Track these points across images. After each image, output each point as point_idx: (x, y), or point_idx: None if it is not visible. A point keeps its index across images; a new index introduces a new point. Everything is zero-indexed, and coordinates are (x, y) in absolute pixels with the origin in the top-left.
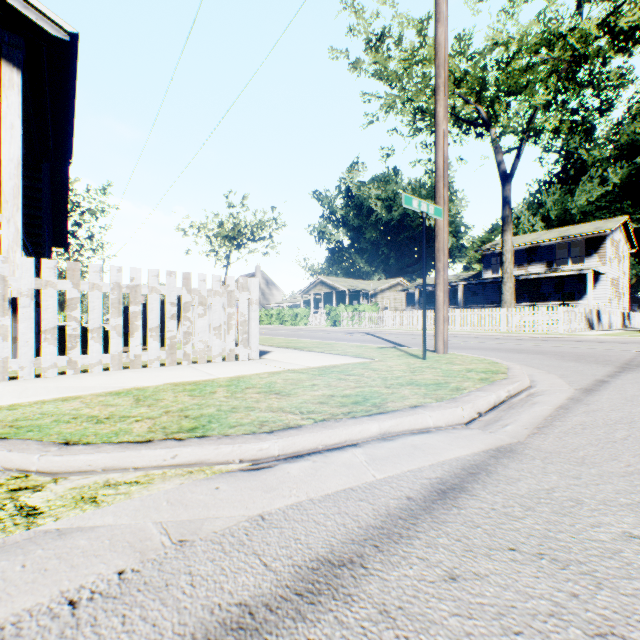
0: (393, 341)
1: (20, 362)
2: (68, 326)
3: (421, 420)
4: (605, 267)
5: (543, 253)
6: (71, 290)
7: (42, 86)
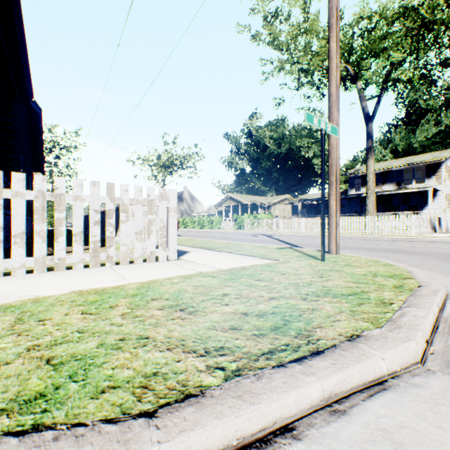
0: (286, 242)
1: None
2: None
3: (373, 366)
4: (441, 186)
5: (393, 176)
6: None
7: None
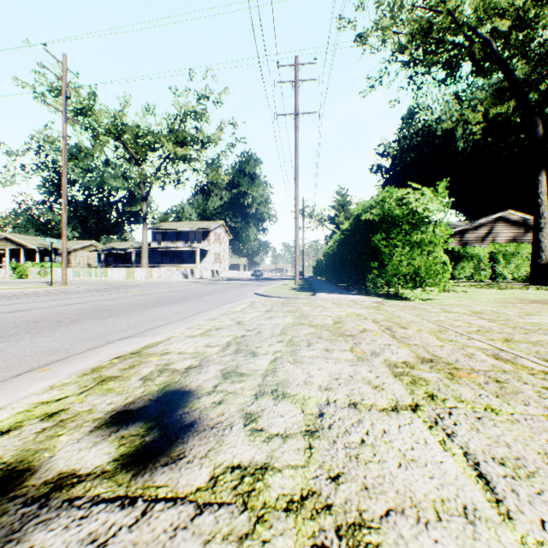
0: None
1: None
2: None
3: (33, 290)
4: (210, 247)
5: (184, 236)
6: None
7: None
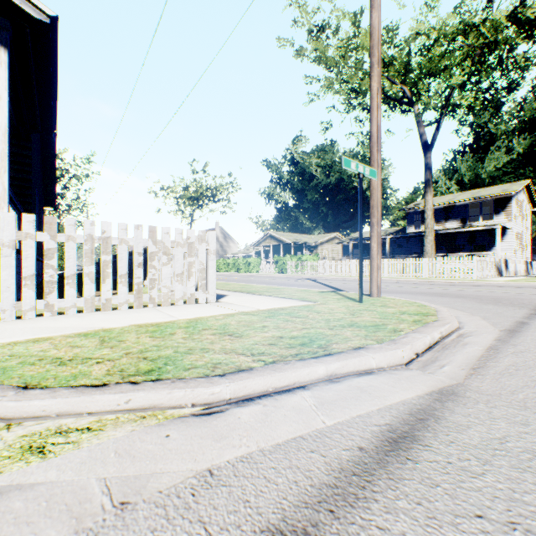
0: (332, 286)
1: (2, 305)
2: (46, 273)
3: (365, 362)
4: (511, 223)
5: (458, 211)
6: (48, 241)
7: (28, 65)
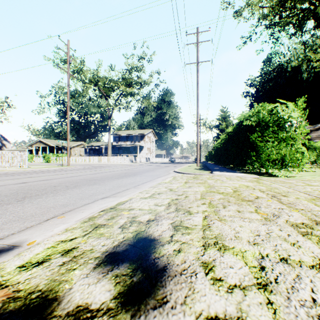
0: None
1: None
2: None
3: (53, 168)
4: (145, 144)
5: (130, 138)
6: None
7: None
